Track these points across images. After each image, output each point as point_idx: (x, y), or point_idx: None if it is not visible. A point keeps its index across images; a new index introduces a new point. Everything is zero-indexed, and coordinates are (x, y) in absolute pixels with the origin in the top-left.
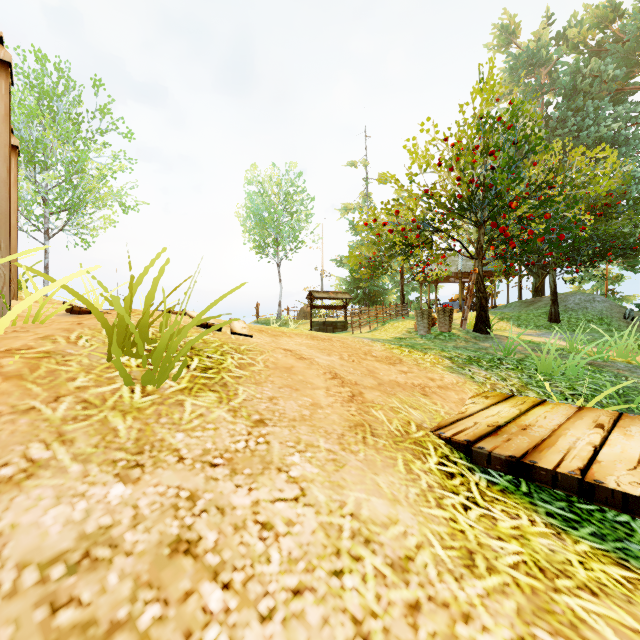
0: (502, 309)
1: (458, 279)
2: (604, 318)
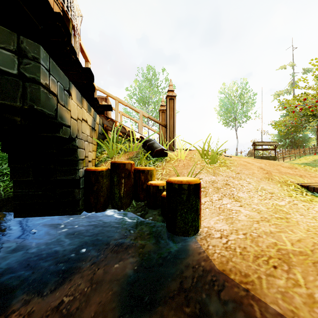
0: None
1: None
2: None
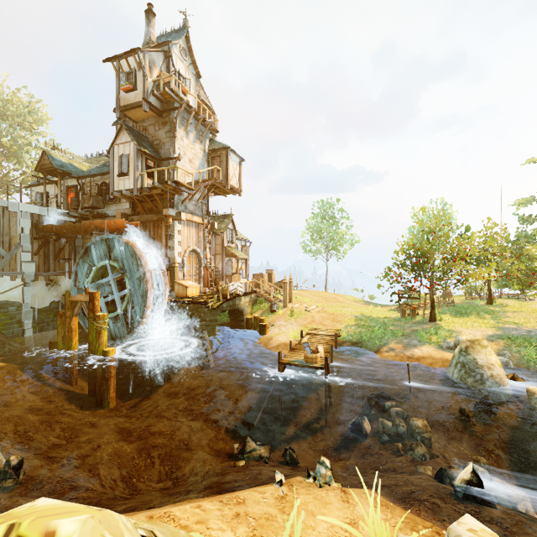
0: None
1: None
2: None
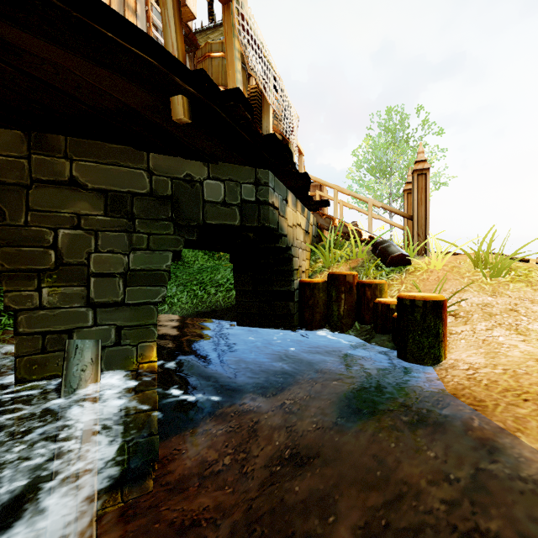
0: None
1: None
2: None
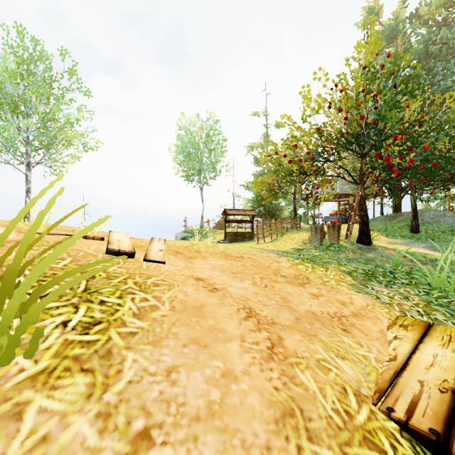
0: (371, 222)
1: (335, 199)
2: (454, 230)
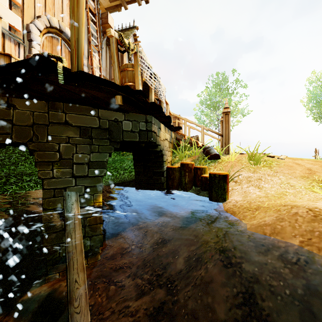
0: None
1: None
2: None
